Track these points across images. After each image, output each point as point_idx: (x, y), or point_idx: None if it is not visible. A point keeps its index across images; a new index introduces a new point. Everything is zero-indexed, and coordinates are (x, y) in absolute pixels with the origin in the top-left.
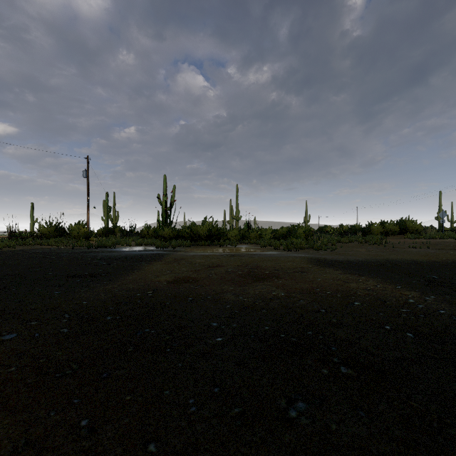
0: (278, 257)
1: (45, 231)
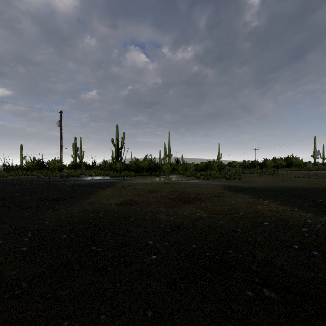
0: (199, 184)
1: (30, 165)
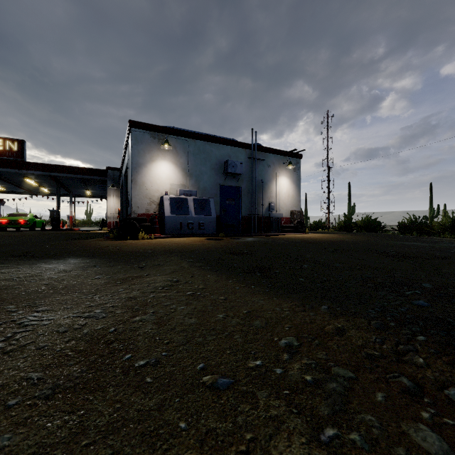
0: None
1: None
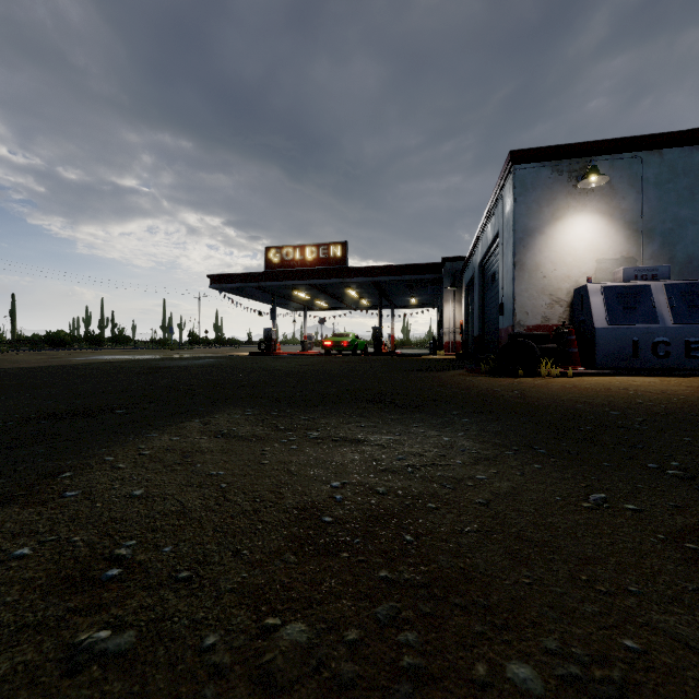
0: None
1: None
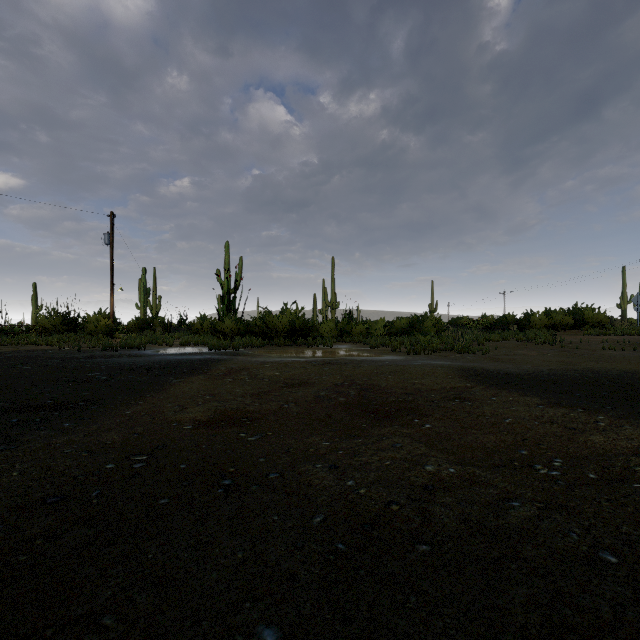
0: (404, 367)
1: (46, 323)
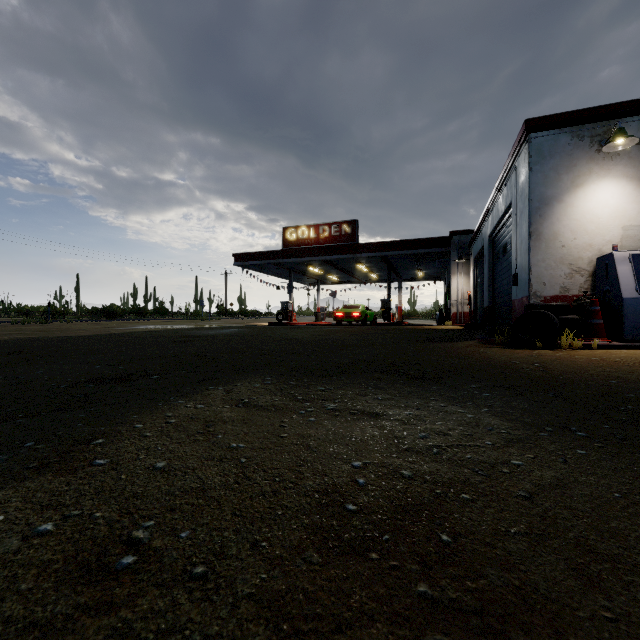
0: None
1: None
